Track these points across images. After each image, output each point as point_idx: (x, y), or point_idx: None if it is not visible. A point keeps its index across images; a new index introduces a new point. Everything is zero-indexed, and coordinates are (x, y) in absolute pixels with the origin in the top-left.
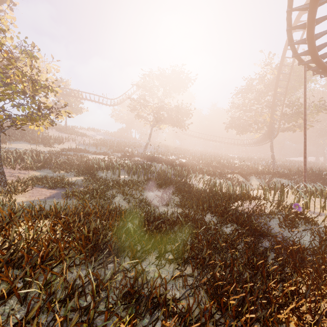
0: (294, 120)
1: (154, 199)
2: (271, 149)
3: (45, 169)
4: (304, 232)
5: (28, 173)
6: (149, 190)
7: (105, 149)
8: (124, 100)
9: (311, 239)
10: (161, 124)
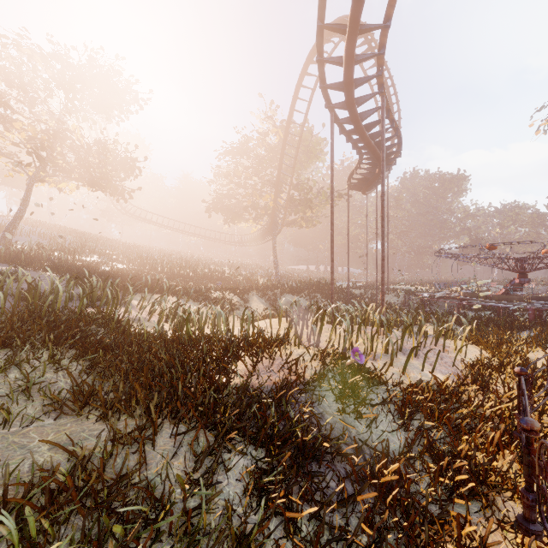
0: (302, 210)
1: None
2: (274, 251)
3: None
4: (375, 408)
5: None
6: None
7: None
8: None
9: (390, 423)
10: (61, 180)
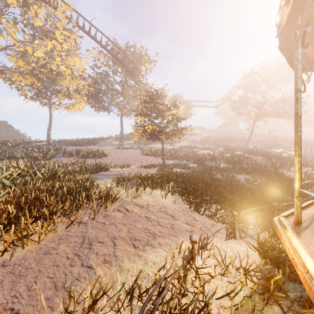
0: None
1: (242, 179)
2: None
3: (175, 159)
4: None
5: (169, 161)
6: (240, 174)
7: (210, 145)
8: (226, 100)
9: None
10: (265, 117)
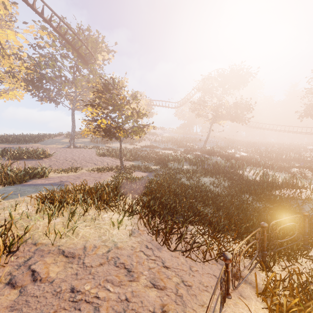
0: None
1: (208, 182)
2: None
3: (136, 161)
4: None
5: (128, 163)
6: (205, 177)
7: (171, 145)
8: (186, 101)
9: None
10: (220, 120)
